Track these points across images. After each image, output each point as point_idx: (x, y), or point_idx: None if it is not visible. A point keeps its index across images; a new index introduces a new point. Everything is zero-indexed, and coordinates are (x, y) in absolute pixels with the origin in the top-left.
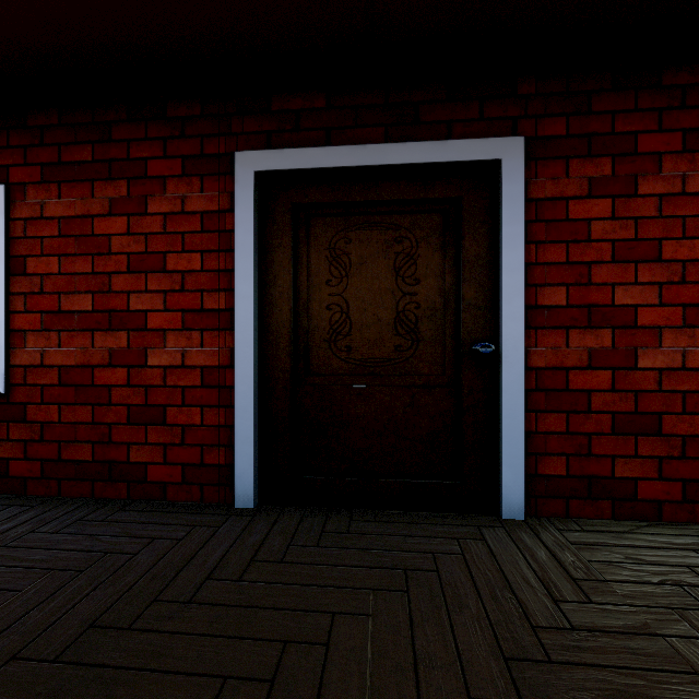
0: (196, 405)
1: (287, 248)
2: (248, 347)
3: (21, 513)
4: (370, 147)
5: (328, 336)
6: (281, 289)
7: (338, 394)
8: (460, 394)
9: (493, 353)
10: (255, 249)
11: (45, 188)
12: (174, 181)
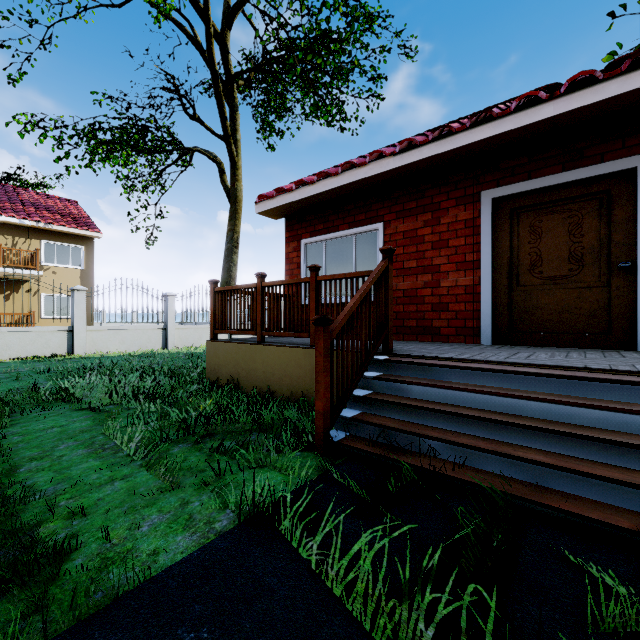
0: (462, 302)
1: (507, 229)
2: (488, 275)
3: (396, 341)
4: (553, 176)
5: (529, 268)
6: (504, 248)
7: (534, 294)
8: (610, 290)
9: (632, 267)
10: (491, 232)
11: (397, 221)
12: (452, 209)
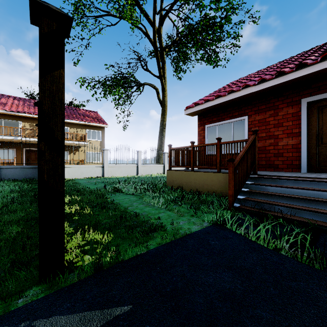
0: (290, 152)
1: (315, 116)
2: (305, 139)
3: None
4: None
5: None
6: (314, 126)
7: None
8: None
9: None
10: (306, 118)
11: (255, 115)
12: (285, 108)
